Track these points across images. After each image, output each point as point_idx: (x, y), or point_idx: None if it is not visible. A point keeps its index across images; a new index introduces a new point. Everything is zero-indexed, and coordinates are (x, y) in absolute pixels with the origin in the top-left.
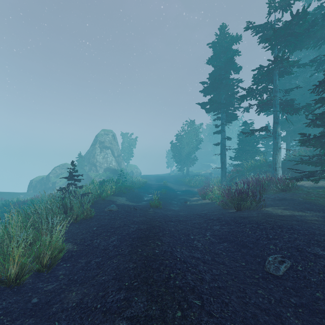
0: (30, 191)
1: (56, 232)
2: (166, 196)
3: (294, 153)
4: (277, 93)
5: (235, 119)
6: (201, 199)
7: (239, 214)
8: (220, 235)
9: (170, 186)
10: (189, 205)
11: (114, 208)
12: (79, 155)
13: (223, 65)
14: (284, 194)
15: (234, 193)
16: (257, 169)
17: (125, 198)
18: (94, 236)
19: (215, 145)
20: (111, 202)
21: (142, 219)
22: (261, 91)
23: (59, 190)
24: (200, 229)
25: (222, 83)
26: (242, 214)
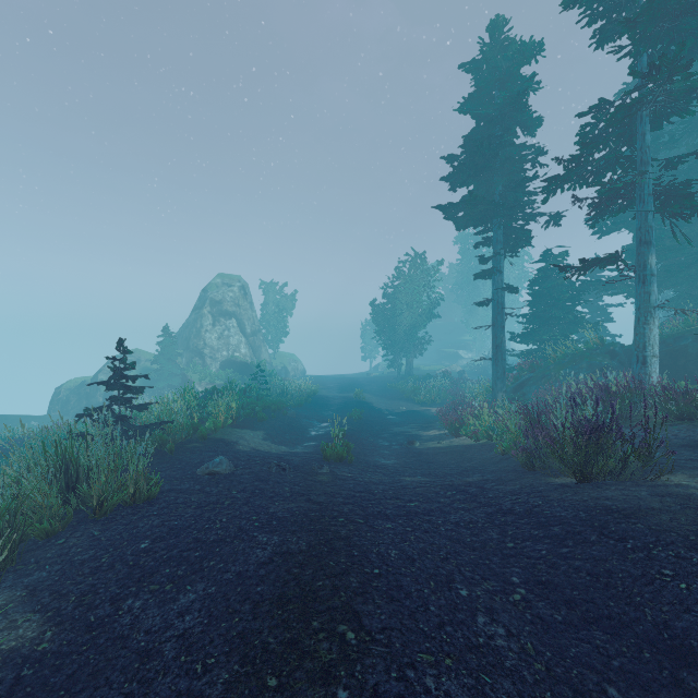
0: (55, 413)
1: (5, 566)
2: (363, 426)
3: (672, 324)
4: (646, 167)
5: (526, 244)
6: (448, 436)
7: (593, 495)
8: (561, 587)
9: (372, 402)
10: (421, 451)
11: (221, 468)
12: (165, 331)
13: (498, 114)
14: (691, 428)
15: (576, 430)
16: (581, 362)
17: (261, 432)
18: (131, 579)
19: (469, 311)
20: (224, 447)
21: (298, 506)
22: (601, 166)
23: (82, 416)
24: (481, 551)
25: (496, 155)
26: (604, 495)
